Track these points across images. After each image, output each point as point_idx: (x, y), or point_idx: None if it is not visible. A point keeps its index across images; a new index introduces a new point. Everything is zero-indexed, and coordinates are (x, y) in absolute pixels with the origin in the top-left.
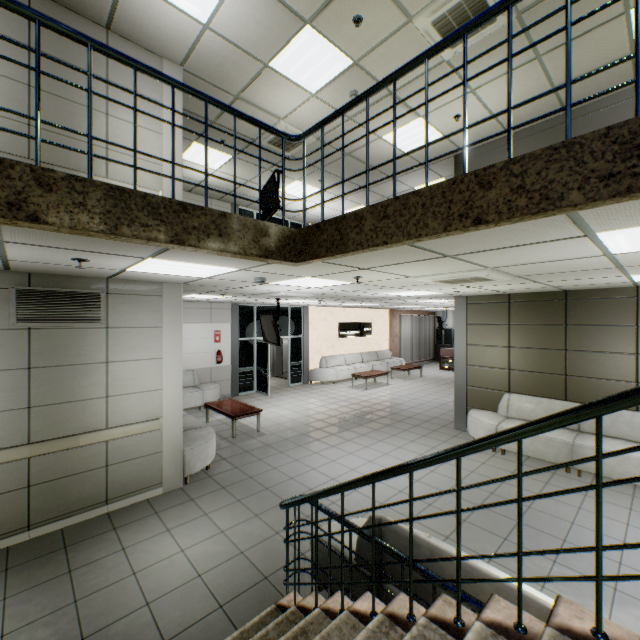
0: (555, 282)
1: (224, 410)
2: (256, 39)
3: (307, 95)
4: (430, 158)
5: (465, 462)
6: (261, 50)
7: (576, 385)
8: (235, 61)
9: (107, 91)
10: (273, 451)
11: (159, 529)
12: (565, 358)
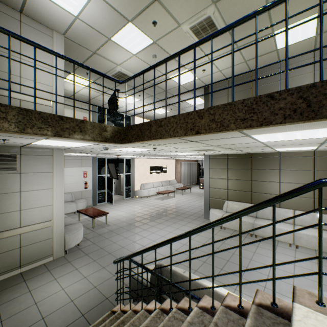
0: (245, 150)
1: (88, 213)
2: (104, 26)
3: (131, 55)
4: (192, 88)
5: (207, 234)
6: (106, 31)
7: (255, 196)
8: (93, 35)
9: (20, 46)
10: (114, 234)
11: (50, 279)
12: (251, 184)
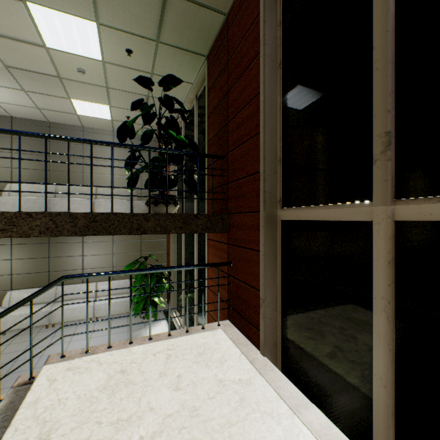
0: None
1: None
2: None
3: None
4: None
5: None
6: None
7: (55, 276)
8: None
9: None
10: None
11: None
12: (49, 262)
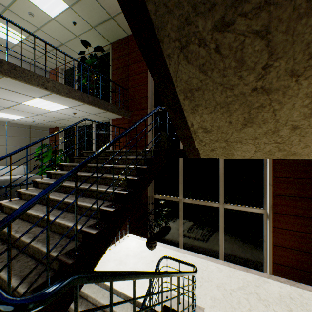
0: None
1: None
2: None
3: None
4: None
5: None
6: None
7: None
8: None
9: None
10: None
11: None
12: None
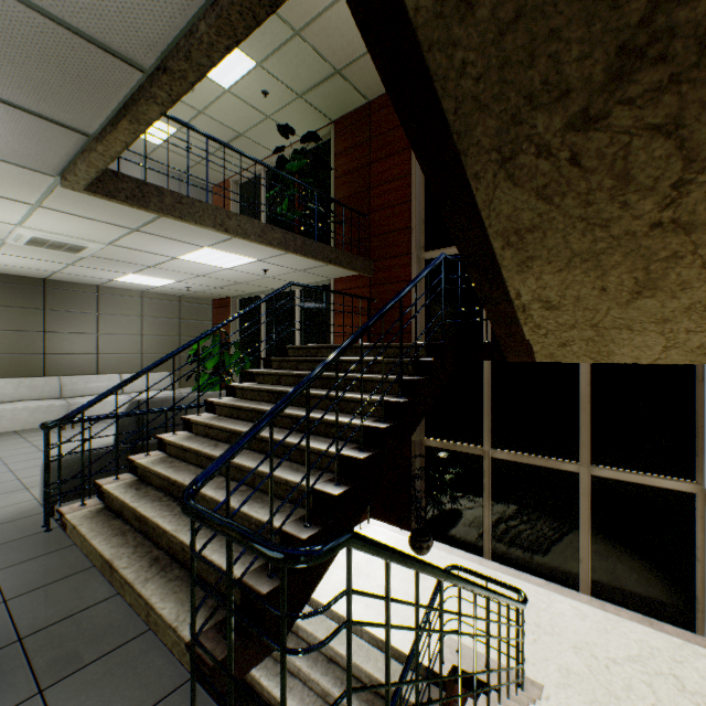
0: (80, 268)
1: None
2: None
3: None
4: None
5: None
6: None
7: (55, 362)
8: None
9: None
10: None
11: None
12: (45, 339)
